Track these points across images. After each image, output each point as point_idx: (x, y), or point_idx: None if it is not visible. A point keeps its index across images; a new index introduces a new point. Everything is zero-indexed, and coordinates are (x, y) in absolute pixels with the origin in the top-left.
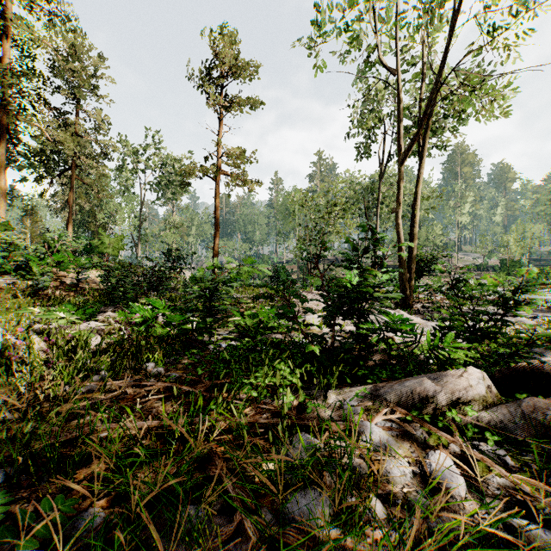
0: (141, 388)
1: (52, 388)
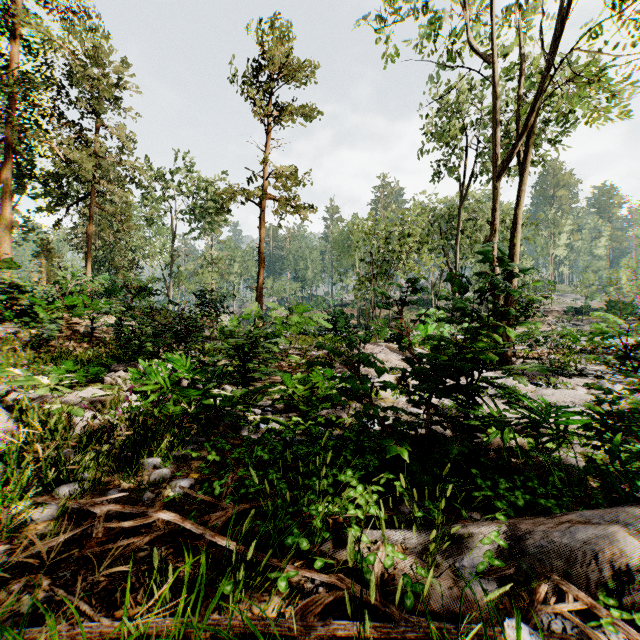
0: (118, 523)
1: None
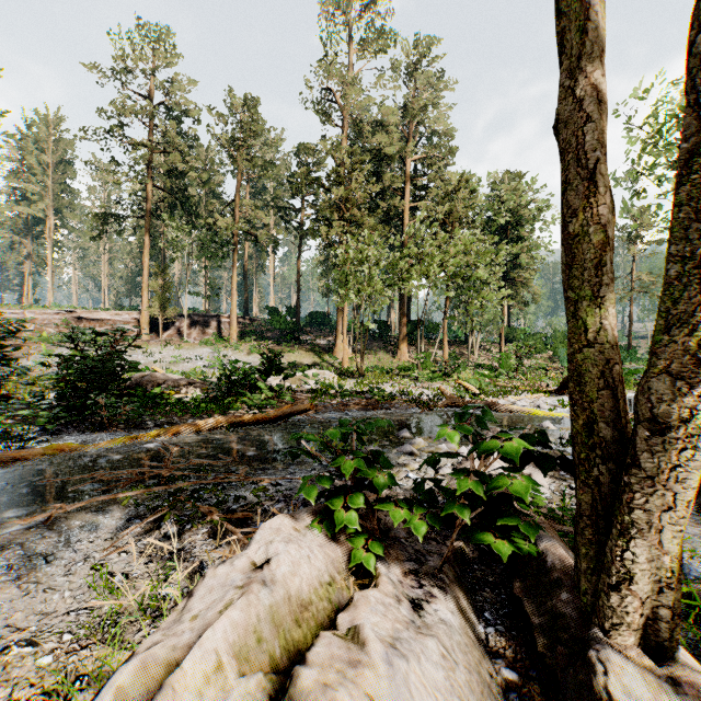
0: None
1: None
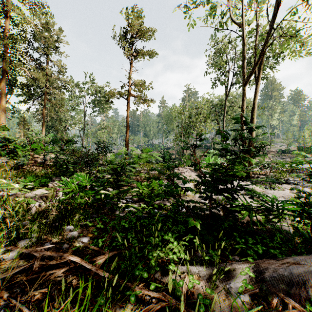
0: (47, 262)
1: None
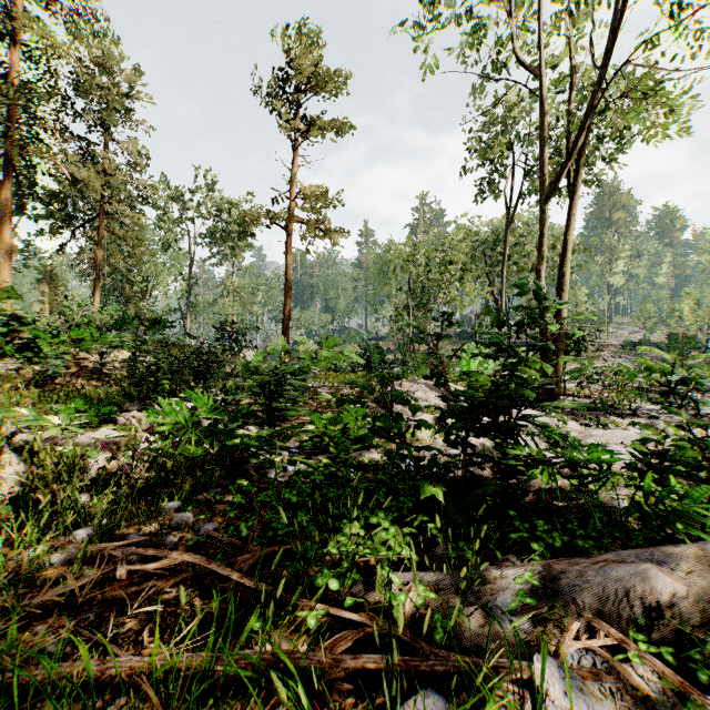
0: (142, 565)
1: (7, 553)
